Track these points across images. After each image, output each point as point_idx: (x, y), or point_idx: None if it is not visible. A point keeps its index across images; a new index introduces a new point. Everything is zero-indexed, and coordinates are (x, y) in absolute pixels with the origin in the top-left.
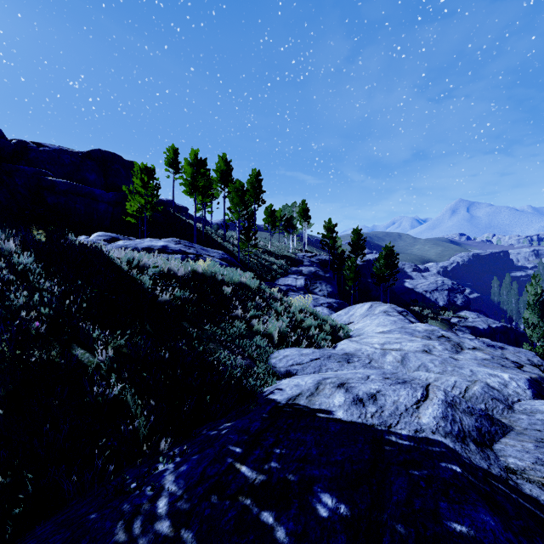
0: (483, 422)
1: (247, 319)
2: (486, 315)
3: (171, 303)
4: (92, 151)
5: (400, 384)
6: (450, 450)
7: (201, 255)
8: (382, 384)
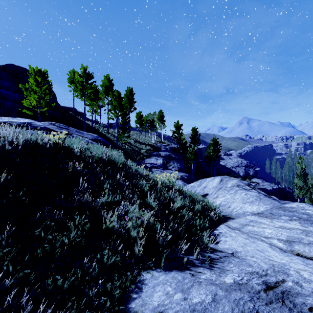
0: None
1: (98, 209)
2: (266, 181)
3: None
4: (6, 65)
5: None
6: None
7: (69, 134)
8: None
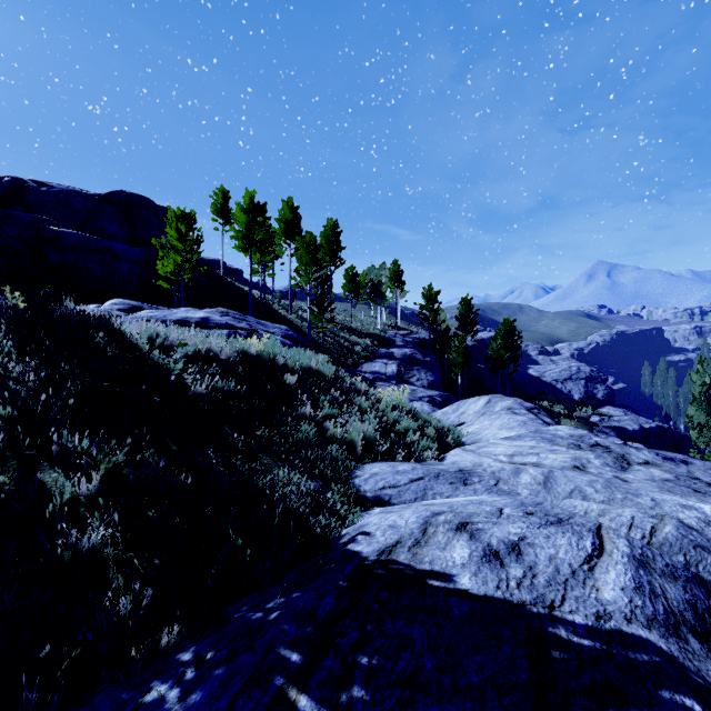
0: (695, 592)
1: (319, 420)
2: (636, 412)
3: (208, 398)
4: (112, 193)
5: (555, 526)
6: (666, 658)
7: (255, 331)
8: (525, 525)
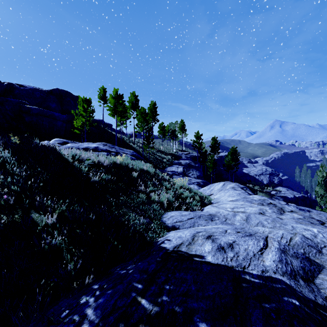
0: (305, 263)
1: (147, 192)
2: (292, 189)
3: (99, 183)
4: (53, 90)
5: (248, 236)
6: (288, 286)
7: (119, 152)
8: (236, 236)
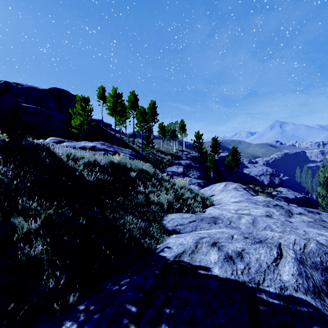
0: (326, 276)
1: (146, 193)
2: (293, 190)
3: (94, 183)
4: (51, 88)
5: (258, 244)
6: (315, 309)
7: (117, 152)
8: (244, 243)
